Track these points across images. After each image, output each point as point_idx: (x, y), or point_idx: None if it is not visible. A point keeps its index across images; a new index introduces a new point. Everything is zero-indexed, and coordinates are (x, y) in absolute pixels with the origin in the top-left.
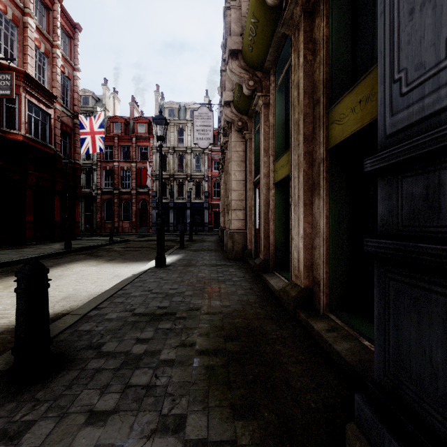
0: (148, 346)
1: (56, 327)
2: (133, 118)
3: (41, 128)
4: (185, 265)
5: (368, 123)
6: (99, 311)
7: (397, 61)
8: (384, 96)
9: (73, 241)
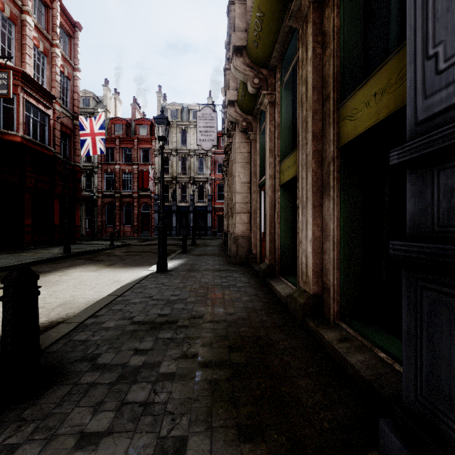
0: (147, 357)
1: (49, 337)
2: (134, 119)
3: (40, 130)
4: (187, 270)
5: (384, 118)
6: (96, 319)
7: (431, 34)
8: (415, 77)
9: (73, 245)
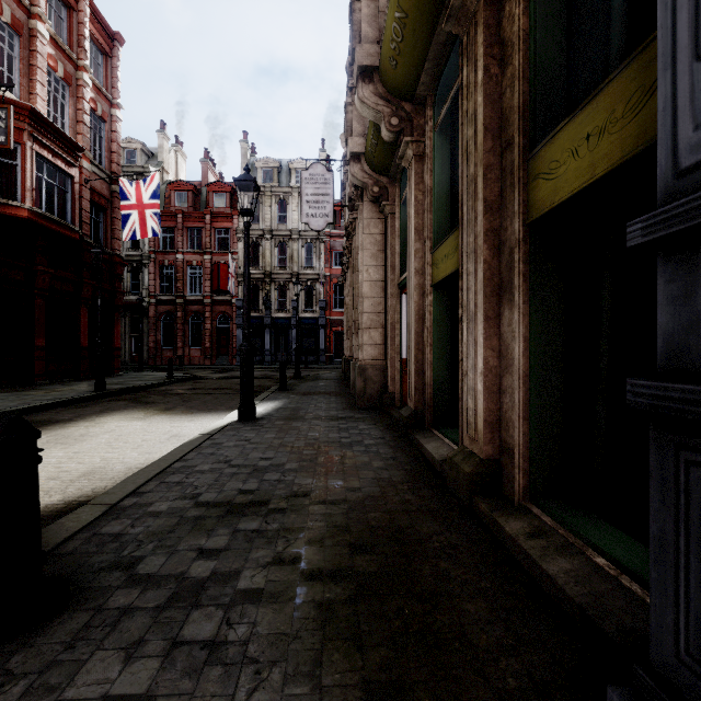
0: (218, 563)
1: (61, 529)
2: (206, 184)
3: (58, 199)
4: (287, 418)
5: (604, 174)
6: (139, 498)
7: None
8: (673, 92)
9: (110, 378)
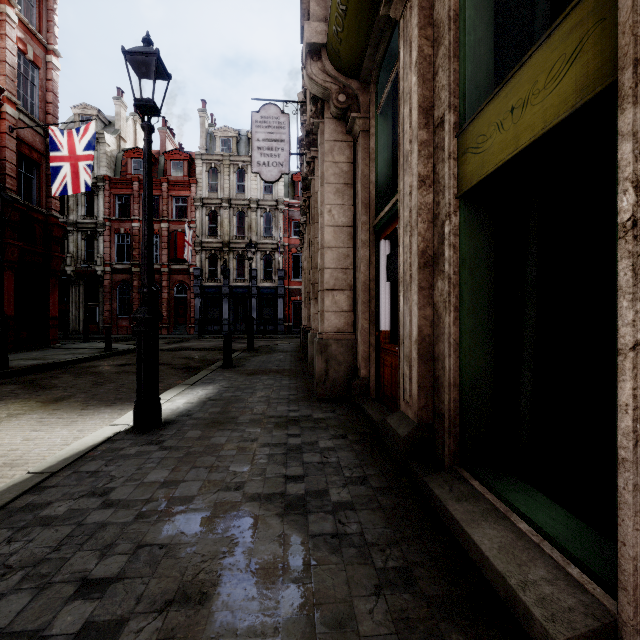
0: None
1: None
2: (163, 152)
3: None
4: (210, 423)
5: None
6: None
7: None
8: None
9: (39, 351)
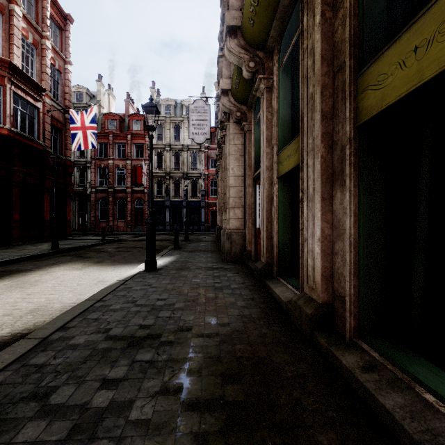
0: (116, 393)
1: None
2: (128, 115)
3: (29, 122)
4: (178, 269)
5: (433, 77)
6: (65, 332)
7: None
8: None
9: (64, 241)
